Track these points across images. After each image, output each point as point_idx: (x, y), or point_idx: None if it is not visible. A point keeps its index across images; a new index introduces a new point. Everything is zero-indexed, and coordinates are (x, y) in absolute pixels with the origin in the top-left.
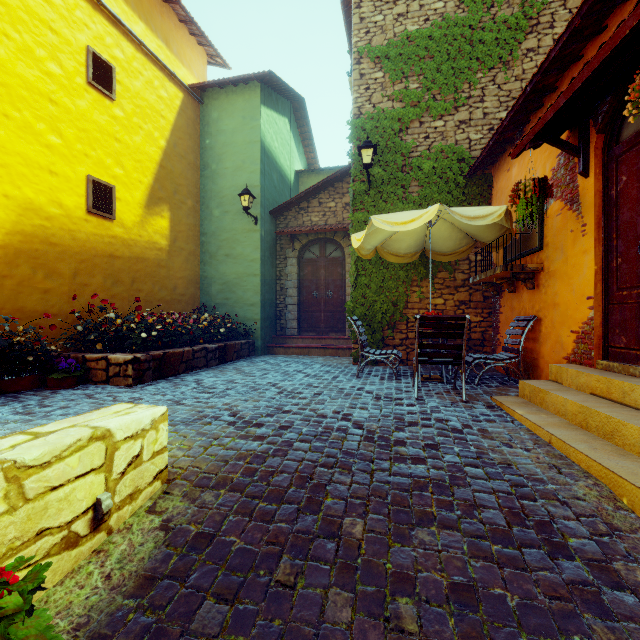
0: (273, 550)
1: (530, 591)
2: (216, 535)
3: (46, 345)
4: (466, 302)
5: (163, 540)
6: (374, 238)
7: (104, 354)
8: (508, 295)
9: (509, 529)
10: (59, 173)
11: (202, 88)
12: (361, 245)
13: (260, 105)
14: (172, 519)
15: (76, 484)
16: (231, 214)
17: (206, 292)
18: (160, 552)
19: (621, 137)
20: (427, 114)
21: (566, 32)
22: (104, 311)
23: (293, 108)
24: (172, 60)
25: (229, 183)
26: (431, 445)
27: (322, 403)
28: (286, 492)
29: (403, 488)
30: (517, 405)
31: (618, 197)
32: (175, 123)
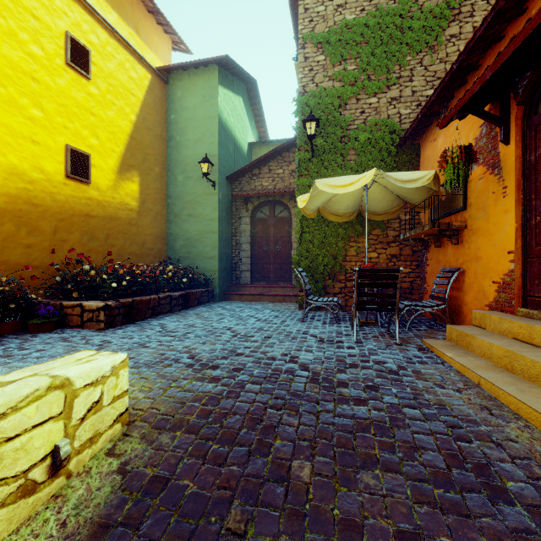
0: (224, 495)
1: (475, 540)
2: (170, 479)
3: (28, 293)
4: (397, 256)
5: (119, 484)
6: (317, 200)
7: (79, 301)
8: (434, 249)
9: (449, 472)
10: (41, 142)
11: (168, 70)
12: (306, 206)
13: (218, 85)
14: (129, 462)
15: (33, 433)
16: (193, 179)
17: (171, 247)
18: (116, 497)
19: (540, 108)
20: (363, 92)
21: (491, 13)
22: (80, 263)
23: (246, 89)
24: (141, 46)
25: (191, 152)
26: (371, 386)
27: (271, 346)
28: (238, 434)
29: (347, 430)
30: (446, 348)
31: (537, 162)
32: (144, 100)
